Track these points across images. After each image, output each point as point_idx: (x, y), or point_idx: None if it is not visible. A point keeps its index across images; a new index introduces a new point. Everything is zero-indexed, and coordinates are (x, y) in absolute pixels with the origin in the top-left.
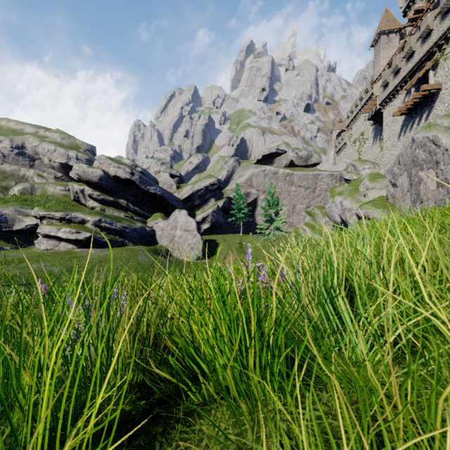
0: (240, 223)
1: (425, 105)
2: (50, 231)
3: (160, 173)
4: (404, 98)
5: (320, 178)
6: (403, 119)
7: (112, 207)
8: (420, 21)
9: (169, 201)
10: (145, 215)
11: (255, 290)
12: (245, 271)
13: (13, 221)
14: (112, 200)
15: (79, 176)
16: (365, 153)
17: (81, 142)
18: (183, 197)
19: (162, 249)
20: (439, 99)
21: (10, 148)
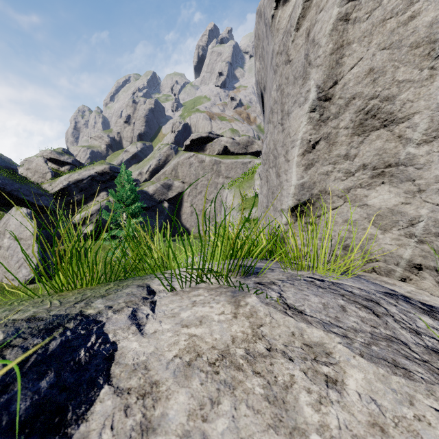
0: None
1: None
2: None
3: (33, 157)
4: None
5: (250, 167)
6: None
7: None
8: None
9: (18, 195)
10: None
11: None
12: None
13: None
14: None
15: None
16: None
17: None
18: (55, 189)
19: None
20: None
21: None
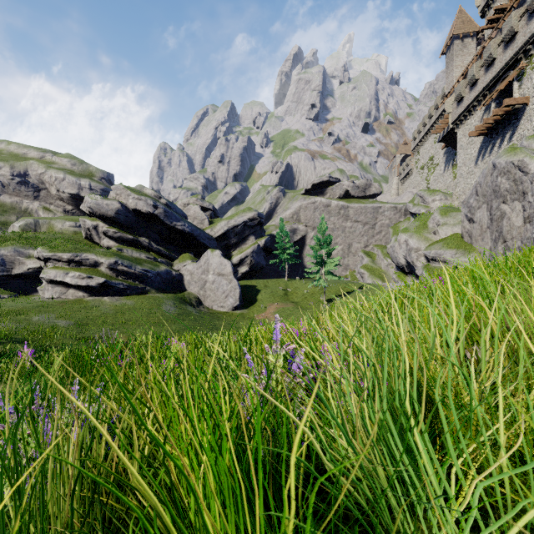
0: (284, 266)
1: (508, 124)
2: (56, 276)
3: (189, 205)
4: (483, 115)
5: (381, 211)
6: (482, 140)
7: (131, 246)
8: (502, 22)
9: (199, 239)
10: (171, 256)
11: (259, 446)
12: (271, 358)
13: (12, 264)
14: (131, 238)
15: (92, 209)
16: (435, 182)
17: (96, 169)
18: (217, 234)
19: (191, 298)
20: (525, 116)
21: (11, 175)
